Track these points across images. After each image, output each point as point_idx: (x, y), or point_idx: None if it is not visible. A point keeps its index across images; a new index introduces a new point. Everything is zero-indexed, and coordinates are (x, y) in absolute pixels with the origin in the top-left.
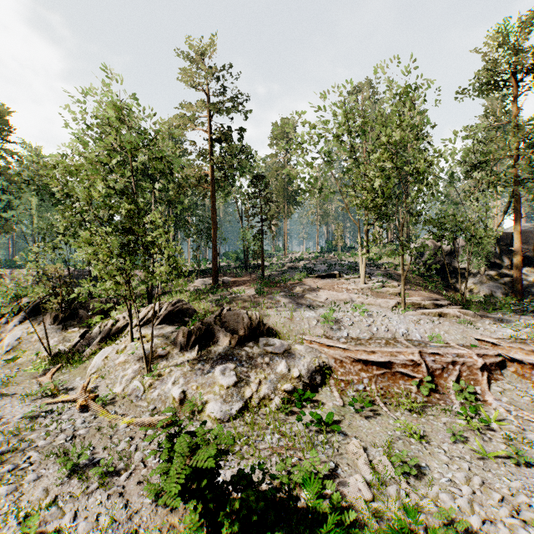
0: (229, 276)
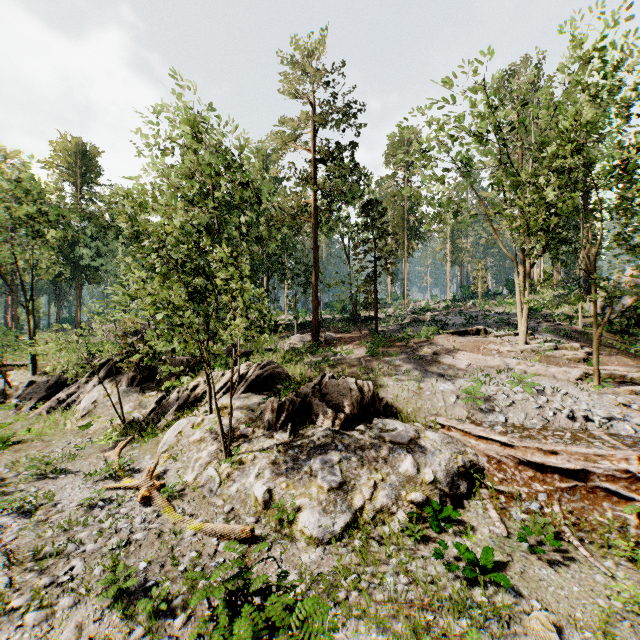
0: (333, 331)
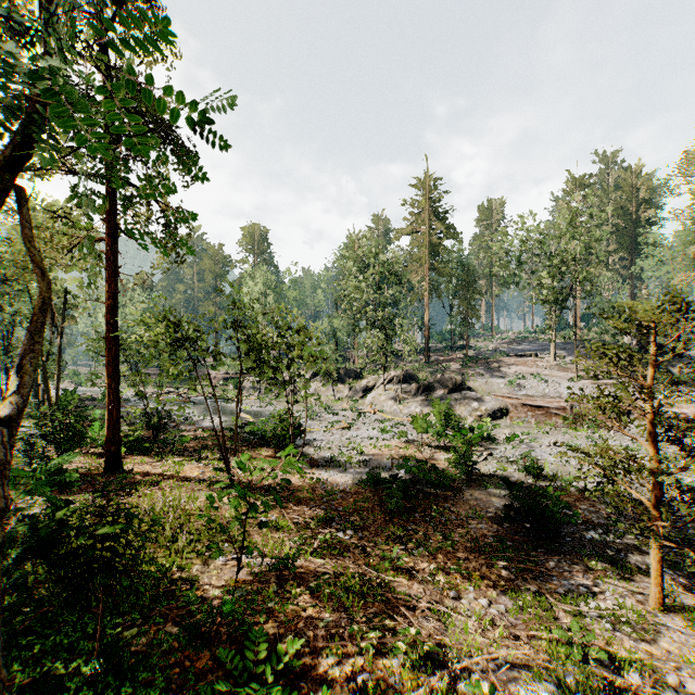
0: (437, 355)
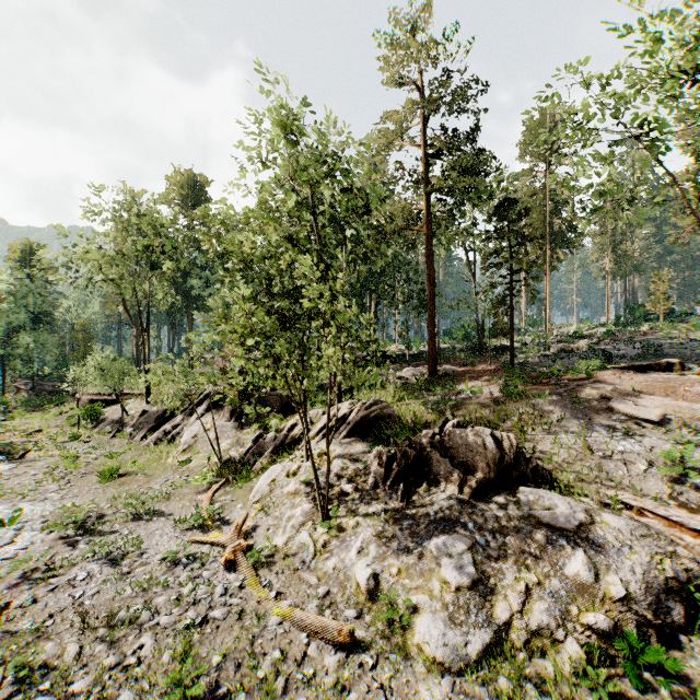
0: (454, 364)
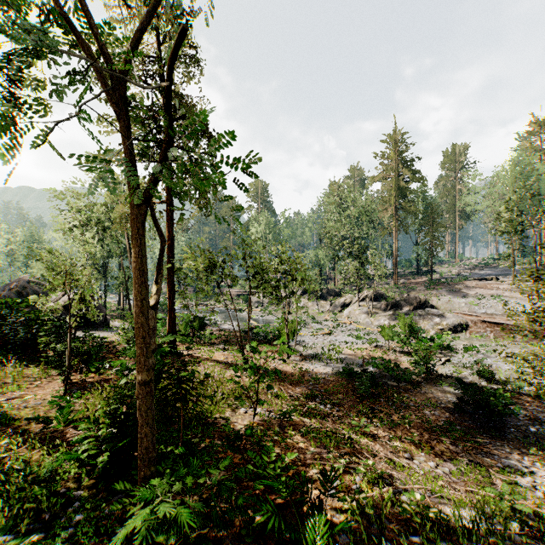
0: (405, 279)
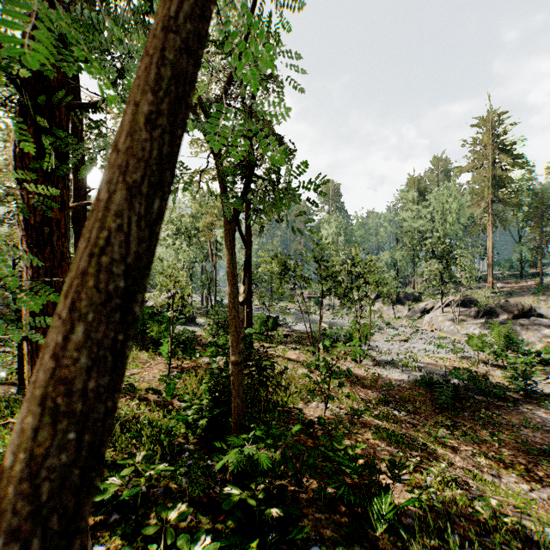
0: (503, 282)
